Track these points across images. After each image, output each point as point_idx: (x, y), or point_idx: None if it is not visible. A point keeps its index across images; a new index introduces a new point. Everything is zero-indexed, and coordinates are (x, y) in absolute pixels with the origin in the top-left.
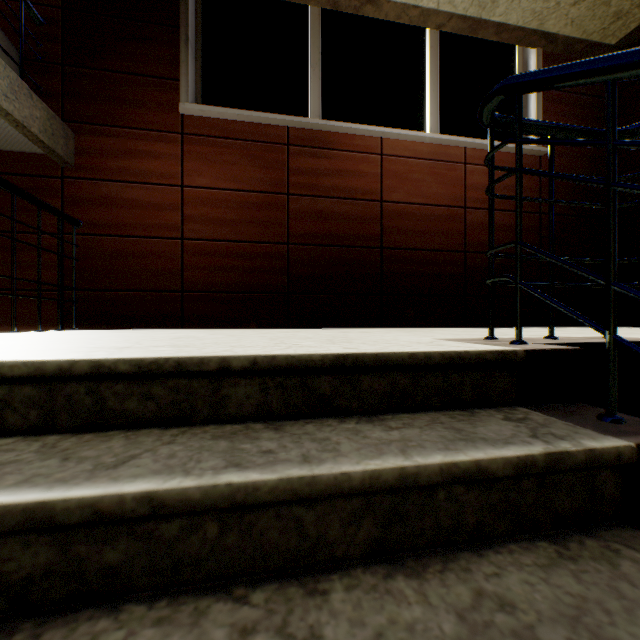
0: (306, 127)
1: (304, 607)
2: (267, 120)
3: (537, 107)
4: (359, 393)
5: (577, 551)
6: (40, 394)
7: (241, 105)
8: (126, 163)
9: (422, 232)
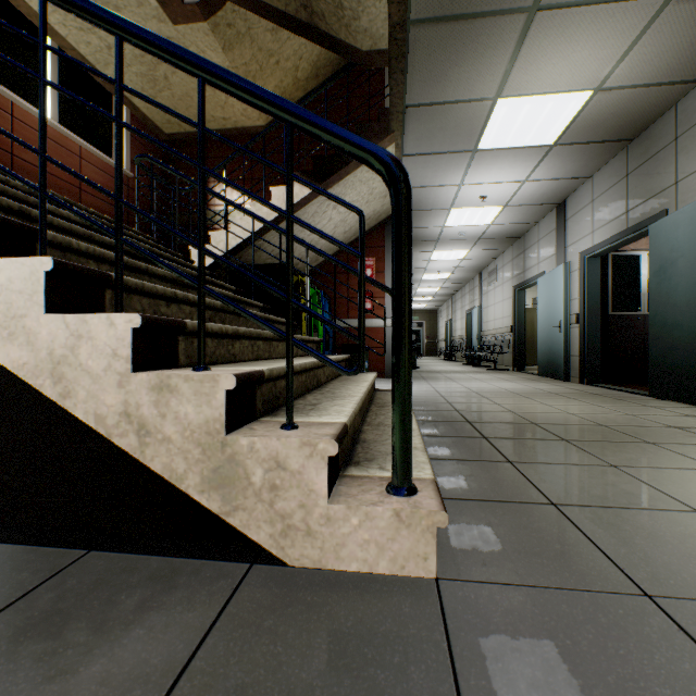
0: None
1: None
2: None
3: (128, 145)
4: None
5: None
6: None
7: None
8: None
9: None
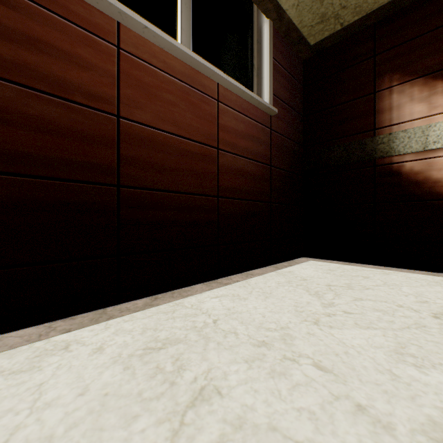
0: None
1: None
2: None
3: (270, 71)
4: None
5: None
6: None
7: None
8: None
9: (175, 169)
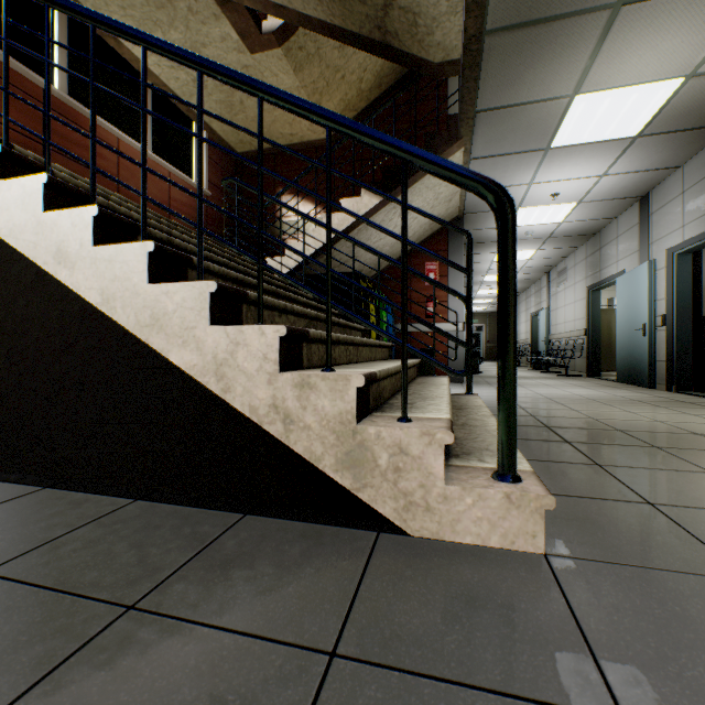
0: (62, 99)
1: None
2: (29, 75)
3: (206, 166)
4: None
5: None
6: None
7: None
8: None
9: None
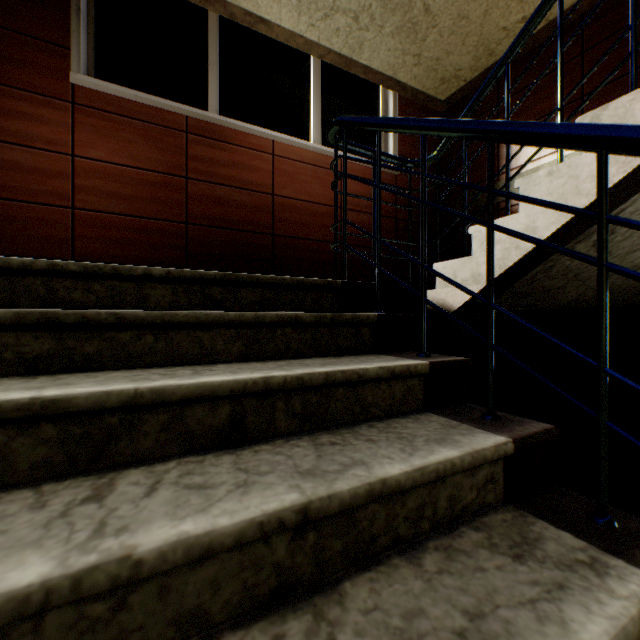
0: (205, 119)
1: (203, 367)
2: (166, 106)
3: (394, 137)
4: (240, 300)
5: (344, 357)
6: (4, 283)
7: (138, 86)
8: (4, 122)
9: (307, 225)
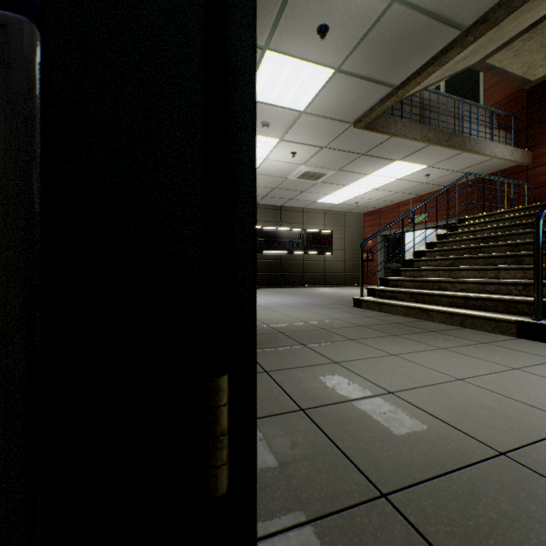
0: None
1: None
2: None
3: None
4: None
5: None
6: (525, 211)
7: None
8: None
9: None
